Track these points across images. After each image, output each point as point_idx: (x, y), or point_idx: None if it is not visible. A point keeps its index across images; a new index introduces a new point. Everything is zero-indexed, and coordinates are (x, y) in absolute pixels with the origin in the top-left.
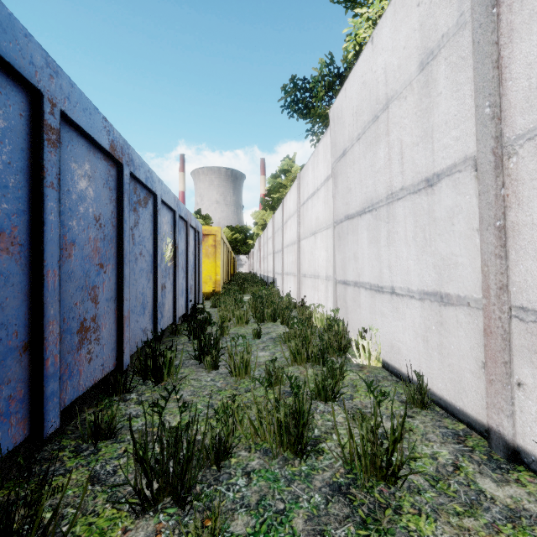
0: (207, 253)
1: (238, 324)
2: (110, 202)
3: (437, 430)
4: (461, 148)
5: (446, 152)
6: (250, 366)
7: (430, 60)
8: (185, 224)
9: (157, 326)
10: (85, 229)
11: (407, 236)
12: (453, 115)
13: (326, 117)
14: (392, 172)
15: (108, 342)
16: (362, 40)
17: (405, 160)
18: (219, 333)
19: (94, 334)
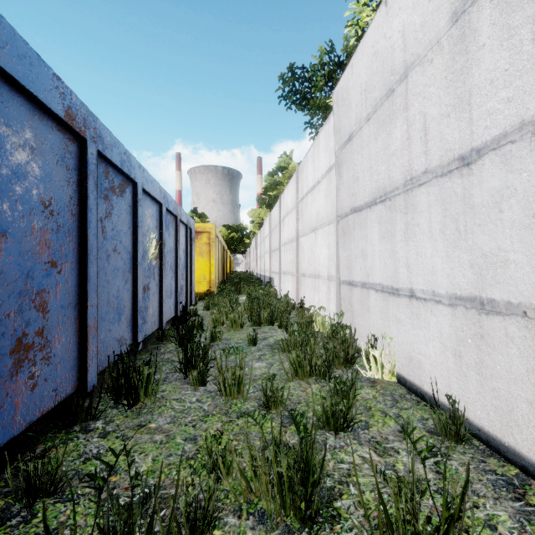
0: (201, 252)
1: (232, 328)
2: (67, 185)
3: (484, 477)
4: (514, 112)
5: (492, 119)
6: (243, 384)
7: (467, 7)
8: (174, 219)
9: (137, 334)
10: (24, 216)
11: (432, 228)
12: (503, 70)
13: (326, 108)
14: (412, 153)
15: (65, 360)
16: (364, 25)
17: (430, 137)
18: (208, 342)
19: (41, 352)
